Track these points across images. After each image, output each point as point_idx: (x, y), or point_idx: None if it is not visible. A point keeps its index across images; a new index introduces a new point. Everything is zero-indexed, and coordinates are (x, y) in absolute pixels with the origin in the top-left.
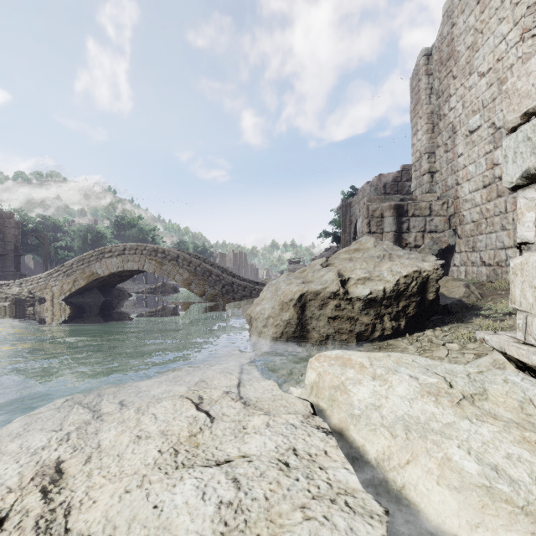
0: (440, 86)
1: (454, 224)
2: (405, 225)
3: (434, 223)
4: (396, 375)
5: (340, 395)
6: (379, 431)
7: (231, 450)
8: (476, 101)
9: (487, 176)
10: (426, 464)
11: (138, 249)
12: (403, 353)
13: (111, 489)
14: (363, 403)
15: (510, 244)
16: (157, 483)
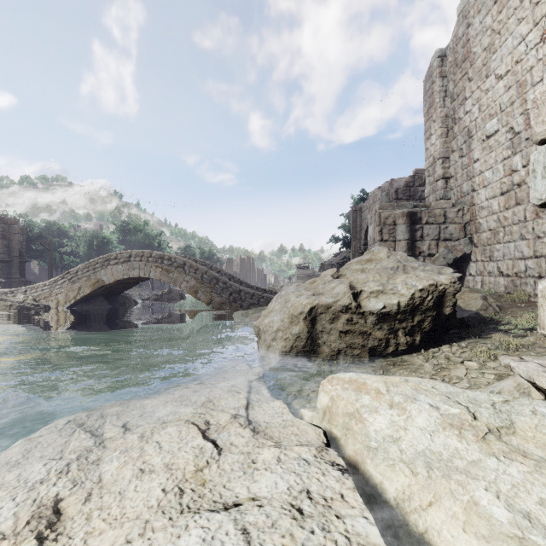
0: (454, 89)
1: (469, 232)
2: (419, 233)
3: (448, 230)
4: (415, 404)
5: (355, 424)
6: (398, 467)
7: (240, 490)
8: (494, 105)
9: (505, 182)
10: (451, 507)
11: (144, 256)
12: (421, 378)
13: (111, 537)
14: (381, 434)
15: (530, 254)
16: (161, 532)
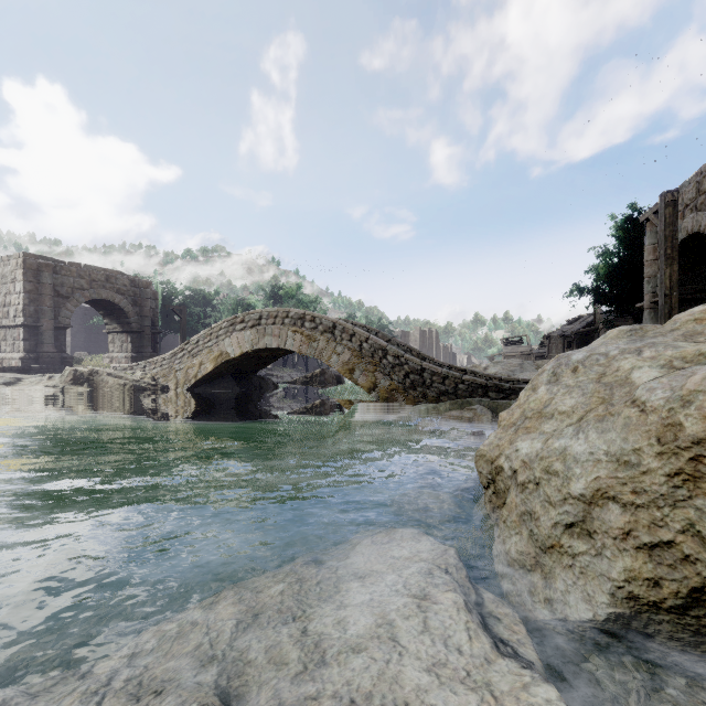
0: None
1: None
2: None
3: None
4: None
5: None
6: None
7: None
8: None
9: None
10: None
11: (278, 316)
12: None
13: None
14: None
15: None
16: None
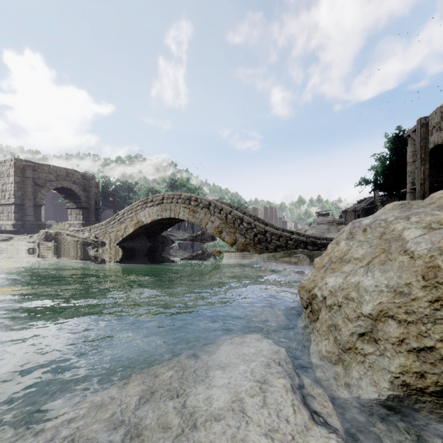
0: None
1: None
2: None
3: None
4: None
5: None
6: None
7: None
8: None
9: None
10: None
11: (174, 198)
12: None
13: None
14: None
15: None
16: None
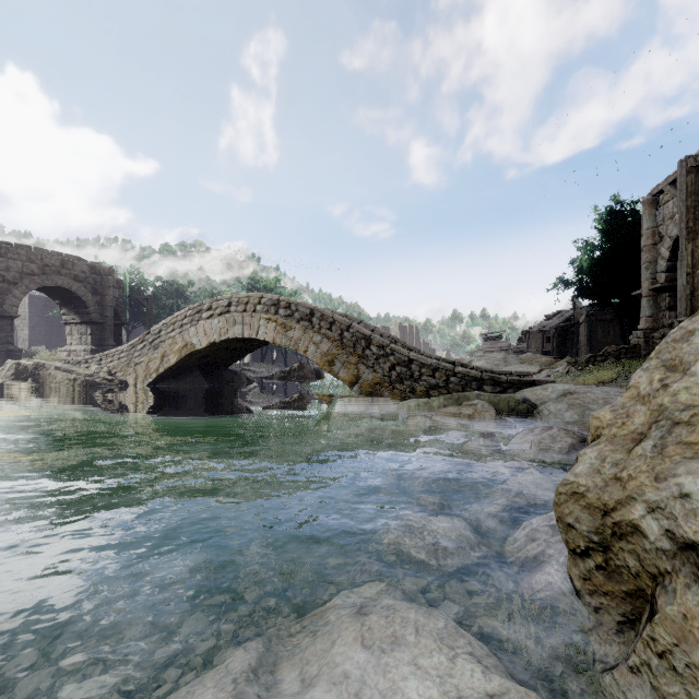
0: None
1: None
2: None
3: None
4: None
5: None
6: None
7: None
8: None
9: None
10: None
11: (249, 302)
12: None
13: None
14: None
15: None
16: None
